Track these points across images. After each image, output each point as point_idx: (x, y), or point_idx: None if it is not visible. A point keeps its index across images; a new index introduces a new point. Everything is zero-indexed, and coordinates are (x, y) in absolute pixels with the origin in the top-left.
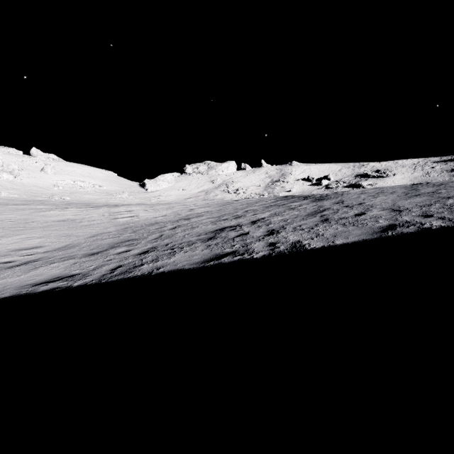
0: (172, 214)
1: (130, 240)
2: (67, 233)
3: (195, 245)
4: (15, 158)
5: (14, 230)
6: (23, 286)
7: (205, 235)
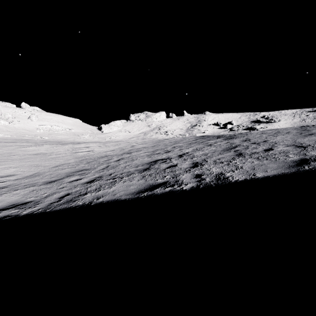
0: (118, 149)
1: (83, 170)
2: (37, 163)
3: (133, 175)
4: (10, 110)
5: None
6: None
7: (141, 167)
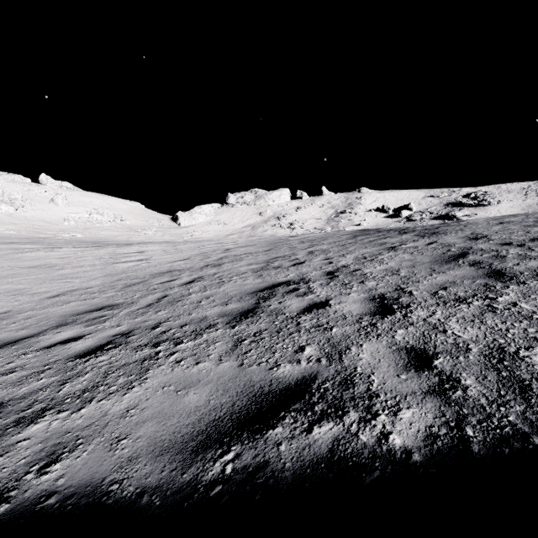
0: (197, 257)
1: (103, 308)
2: (22, 288)
3: (209, 333)
4: (20, 186)
5: None
6: None
7: (237, 304)
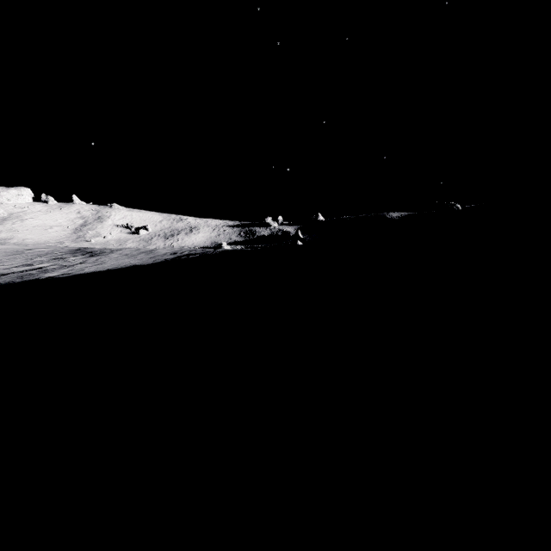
0: None
1: None
2: None
3: None
4: None
5: None
6: None
7: (2, 275)
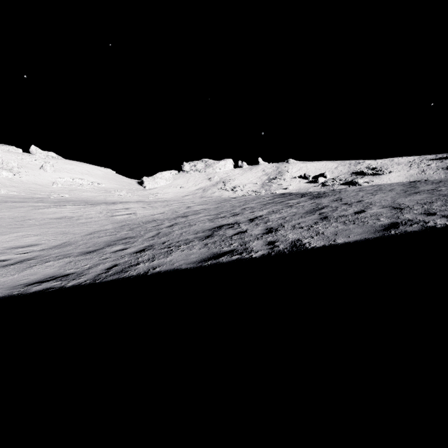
0: (169, 212)
1: (126, 238)
2: (64, 230)
3: (192, 243)
4: (15, 156)
5: (11, 227)
6: (16, 286)
7: (202, 233)
